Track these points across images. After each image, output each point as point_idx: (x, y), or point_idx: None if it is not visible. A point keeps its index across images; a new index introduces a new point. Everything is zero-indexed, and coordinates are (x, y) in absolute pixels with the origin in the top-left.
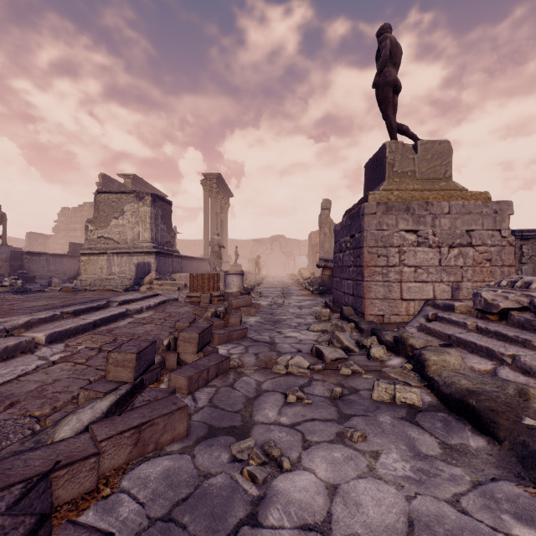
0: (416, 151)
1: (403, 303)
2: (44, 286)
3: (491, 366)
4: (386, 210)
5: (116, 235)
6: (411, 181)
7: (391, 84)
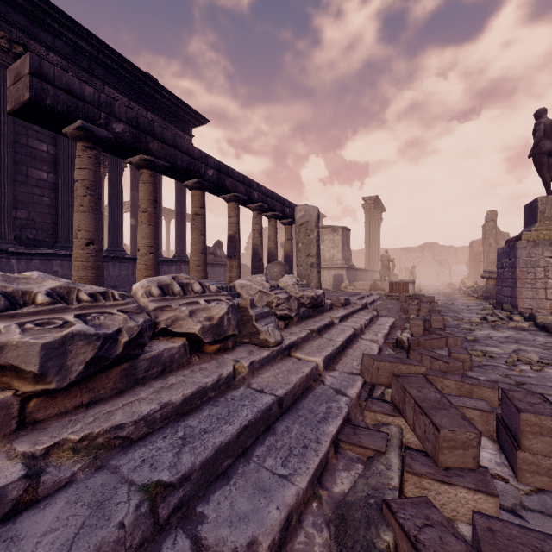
0: None
1: (547, 302)
2: None
3: None
4: (534, 245)
5: None
6: None
7: (545, 153)
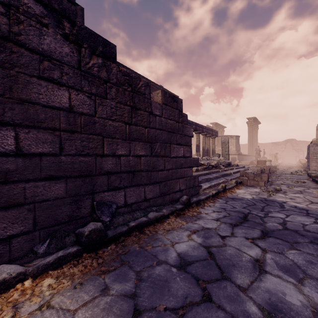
0: None
1: None
2: None
3: None
4: (316, 145)
5: None
6: None
7: None
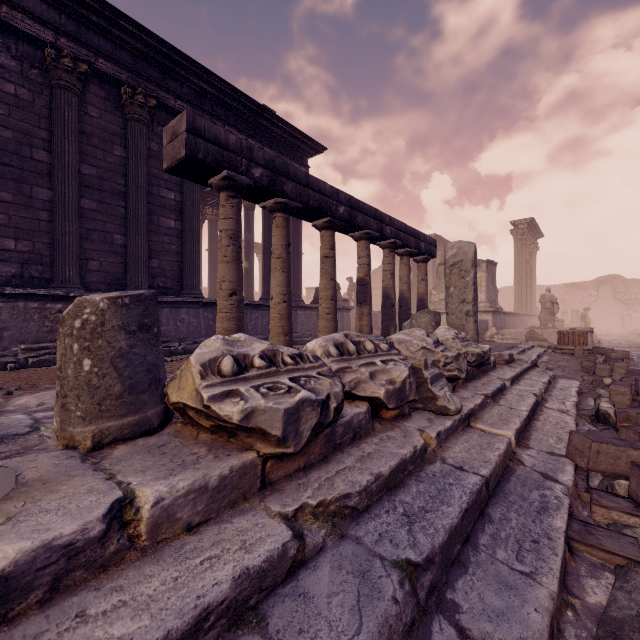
0: None
1: None
2: None
3: None
4: None
5: None
6: None
7: None
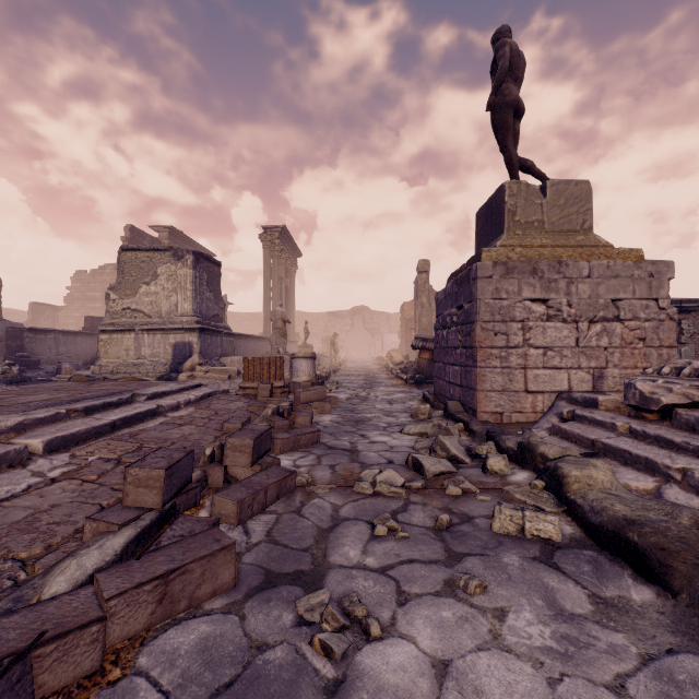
0: (545, 194)
1: (528, 397)
2: (51, 374)
3: (653, 484)
4: (505, 273)
5: (147, 306)
6: (538, 234)
7: (511, 105)
